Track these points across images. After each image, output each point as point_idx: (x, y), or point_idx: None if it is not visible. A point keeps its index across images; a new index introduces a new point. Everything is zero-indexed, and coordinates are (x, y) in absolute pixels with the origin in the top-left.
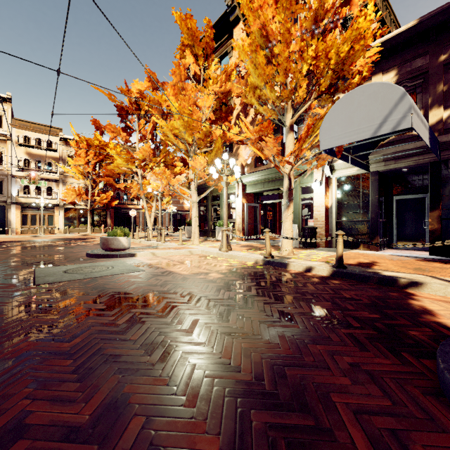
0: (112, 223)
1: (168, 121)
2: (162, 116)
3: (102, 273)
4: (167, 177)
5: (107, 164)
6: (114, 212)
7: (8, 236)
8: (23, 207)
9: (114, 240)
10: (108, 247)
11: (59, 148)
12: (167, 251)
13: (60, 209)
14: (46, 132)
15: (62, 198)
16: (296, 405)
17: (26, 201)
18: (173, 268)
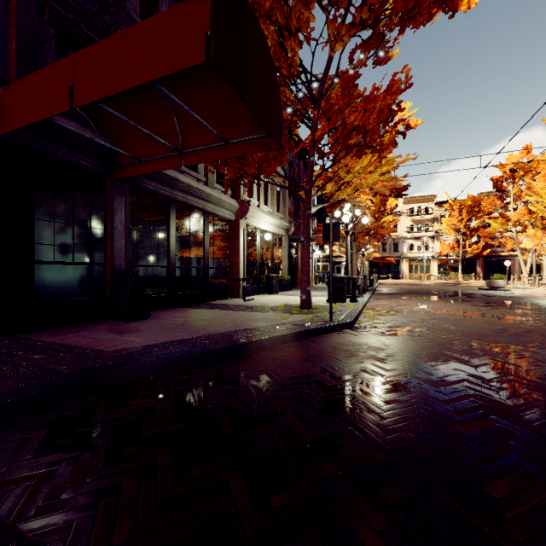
0: (482, 271)
1: (540, 195)
2: (534, 192)
3: (493, 293)
4: (538, 238)
5: (477, 218)
6: (483, 261)
7: (405, 280)
8: (409, 260)
9: (495, 281)
10: (491, 285)
11: (434, 211)
12: (534, 289)
13: (434, 260)
14: (424, 201)
15: (436, 251)
16: (542, 302)
17: (411, 255)
18: (533, 295)
